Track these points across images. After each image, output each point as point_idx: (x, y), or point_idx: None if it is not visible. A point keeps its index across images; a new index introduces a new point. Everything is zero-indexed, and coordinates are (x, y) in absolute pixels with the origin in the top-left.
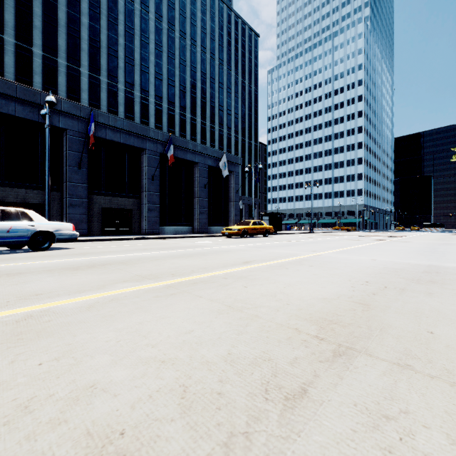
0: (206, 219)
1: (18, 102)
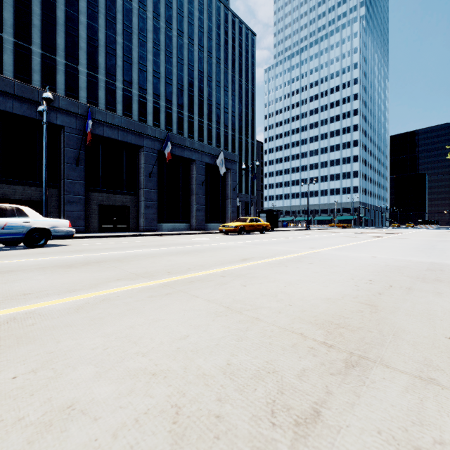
0: (203, 216)
1: (15, 99)
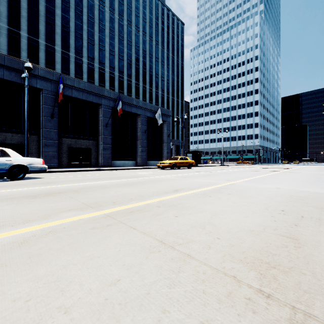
0: (146, 155)
1: (5, 68)
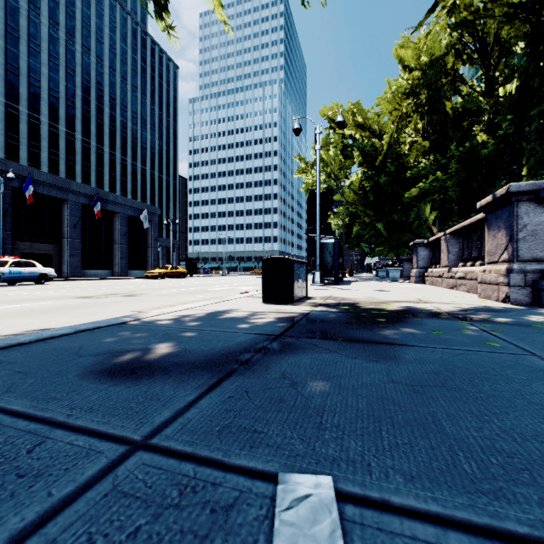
0: (126, 263)
1: None
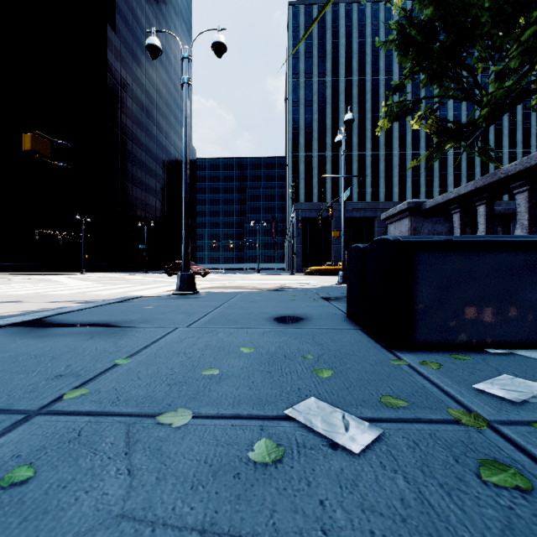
0: None
1: None
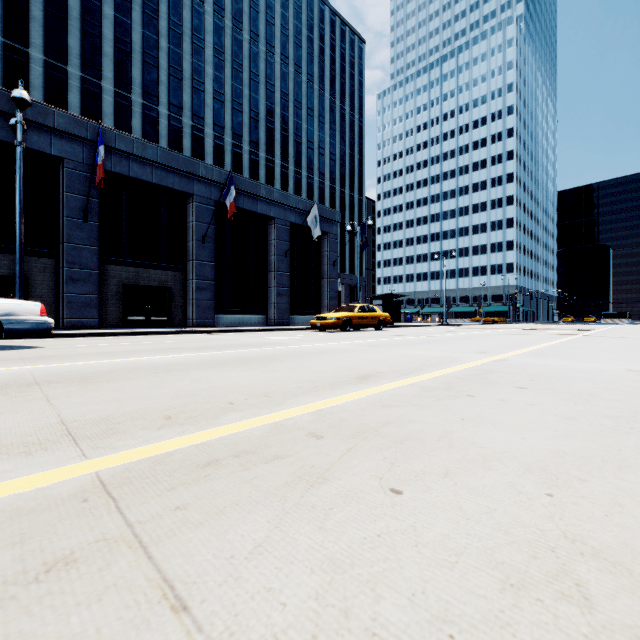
0: (287, 303)
1: None
